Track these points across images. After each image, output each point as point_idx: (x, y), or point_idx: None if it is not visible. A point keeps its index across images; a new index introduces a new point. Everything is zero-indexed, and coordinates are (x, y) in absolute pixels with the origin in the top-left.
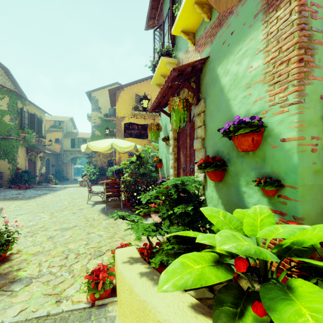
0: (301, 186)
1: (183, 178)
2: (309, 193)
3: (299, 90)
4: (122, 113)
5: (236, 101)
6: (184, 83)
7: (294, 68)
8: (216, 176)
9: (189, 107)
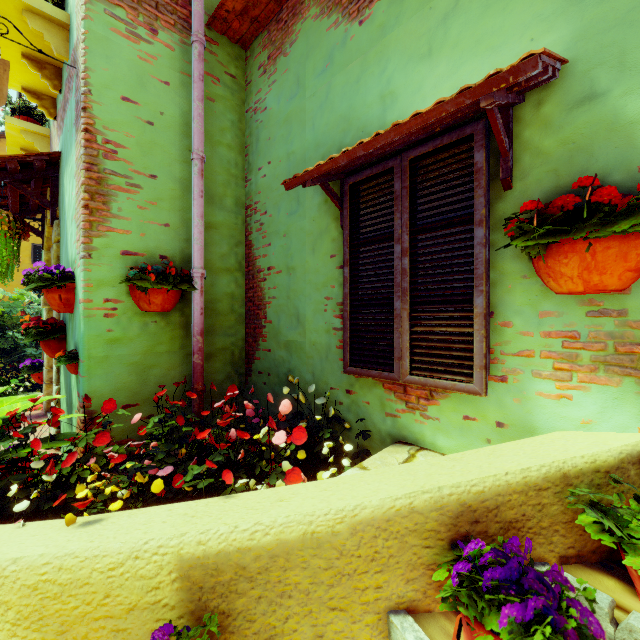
0: (87, 359)
1: None
2: (101, 366)
3: (85, 242)
4: None
5: (69, 237)
6: (18, 185)
7: (82, 215)
8: (53, 351)
9: (22, 230)
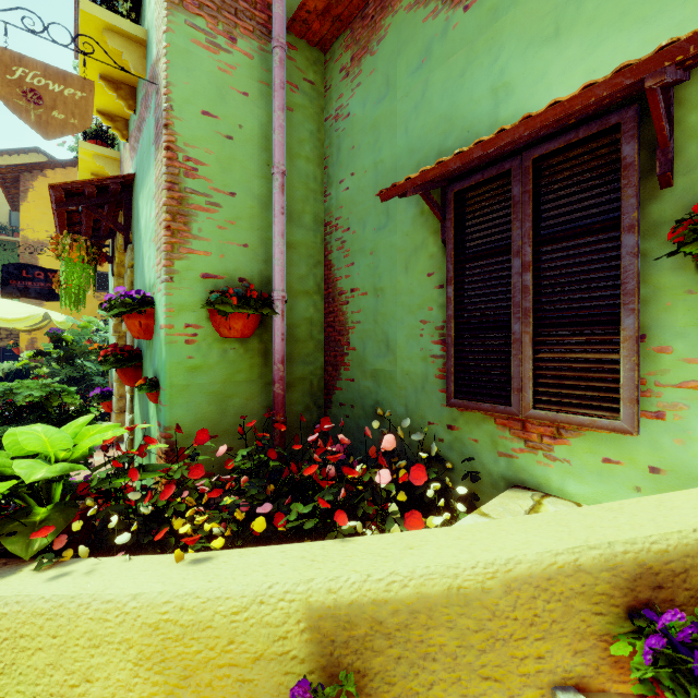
0: (169, 387)
1: (15, 384)
2: (182, 395)
3: (166, 265)
4: (42, 231)
5: (146, 261)
6: (94, 210)
7: (163, 237)
8: (129, 379)
9: (98, 256)
